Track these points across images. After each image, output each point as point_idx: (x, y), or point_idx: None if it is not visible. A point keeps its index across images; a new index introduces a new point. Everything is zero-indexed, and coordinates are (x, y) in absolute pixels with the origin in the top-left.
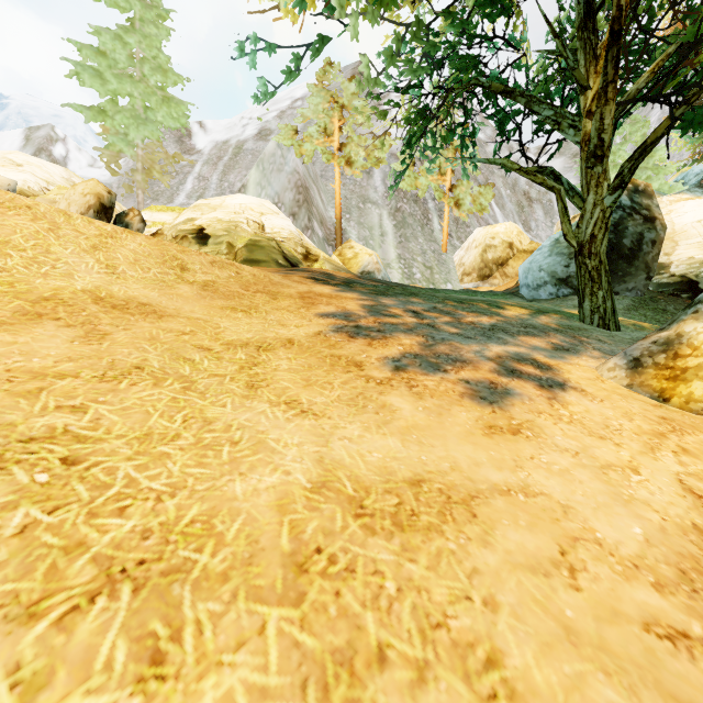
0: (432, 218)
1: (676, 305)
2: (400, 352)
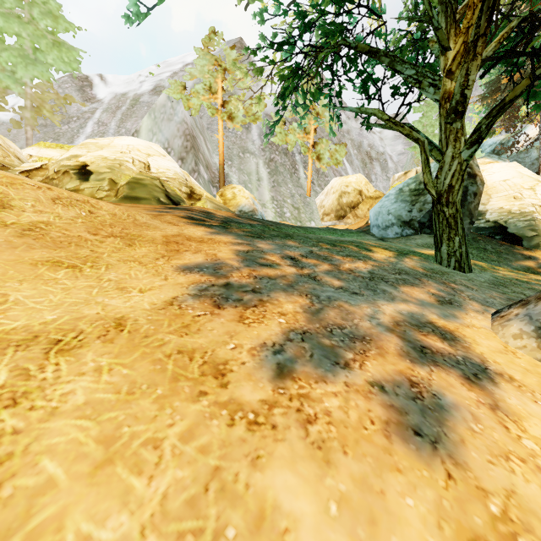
0: (298, 168)
1: (492, 245)
2: (282, 329)
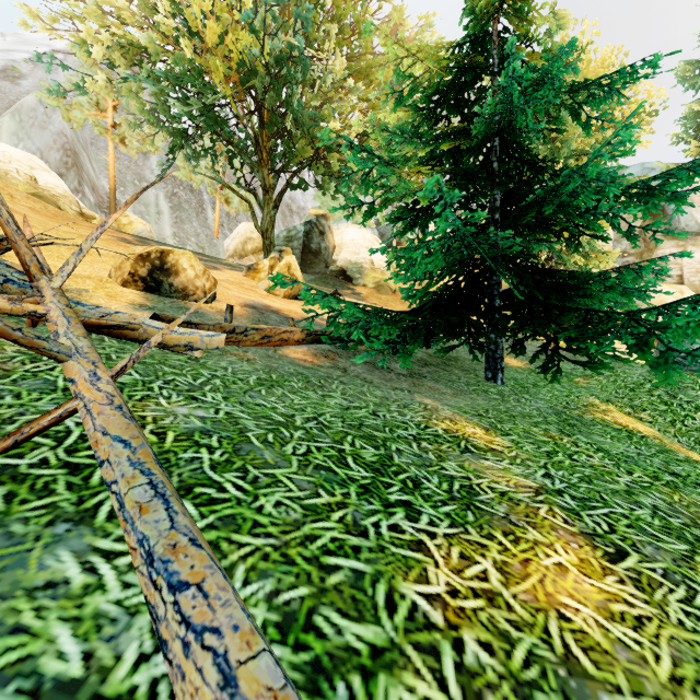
0: (207, 208)
1: (335, 281)
2: None
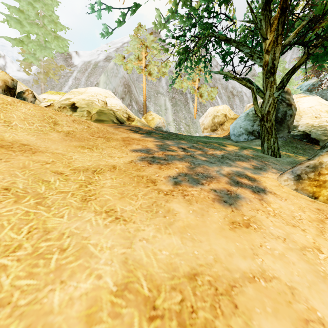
0: (189, 102)
1: (301, 145)
2: (177, 172)
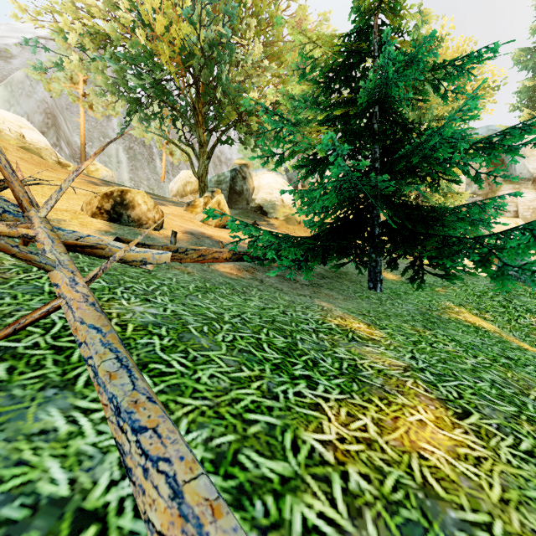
0: (155, 158)
1: (254, 215)
2: None
